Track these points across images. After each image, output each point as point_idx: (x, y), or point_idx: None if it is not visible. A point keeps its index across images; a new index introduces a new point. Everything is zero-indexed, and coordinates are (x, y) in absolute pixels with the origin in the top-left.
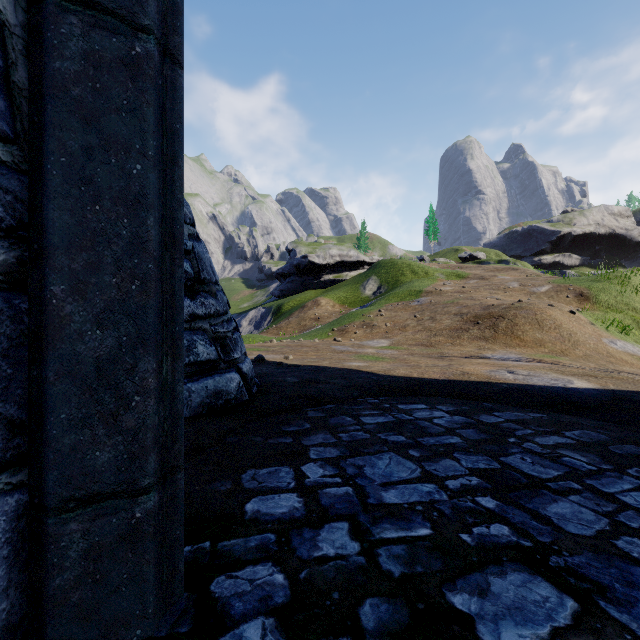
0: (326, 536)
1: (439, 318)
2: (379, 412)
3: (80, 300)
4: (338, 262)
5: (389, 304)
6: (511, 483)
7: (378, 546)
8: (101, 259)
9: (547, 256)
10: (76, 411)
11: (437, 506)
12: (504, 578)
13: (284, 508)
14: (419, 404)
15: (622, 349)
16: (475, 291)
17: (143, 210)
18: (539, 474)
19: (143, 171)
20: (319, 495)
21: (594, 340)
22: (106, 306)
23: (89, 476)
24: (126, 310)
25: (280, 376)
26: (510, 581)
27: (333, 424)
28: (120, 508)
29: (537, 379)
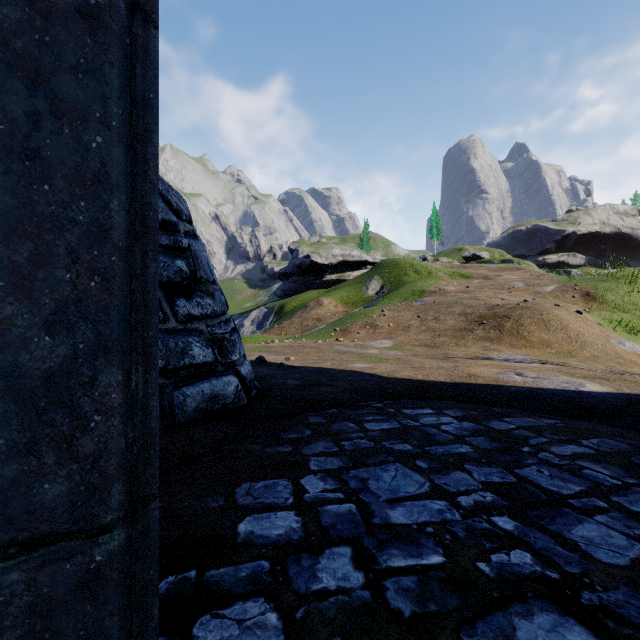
0: (326, 564)
1: (443, 318)
2: (383, 417)
3: (24, 300)
4: (341, 262)
5: (392, 304)
6: (529, 500)
7: (385, 577)
8: (51, 250)
9: (551, 256)
10: (18, 435)
11: (449, 527)
12: (531, 620)
13: (280, 529)
14: (425, 409)
15: (631, 350)
16: (479, 291)
17: (105, 191)
18: (559, 489)
19: (105, 145)
20: (319, 513)
21: (602, 341)
22: (57, 307)
23: (35, 514)
24: (83, 312)
25: (281, 378)
26: (538, 624)
27: (335, 431)
28: (76, 551)
29: (547, 382)
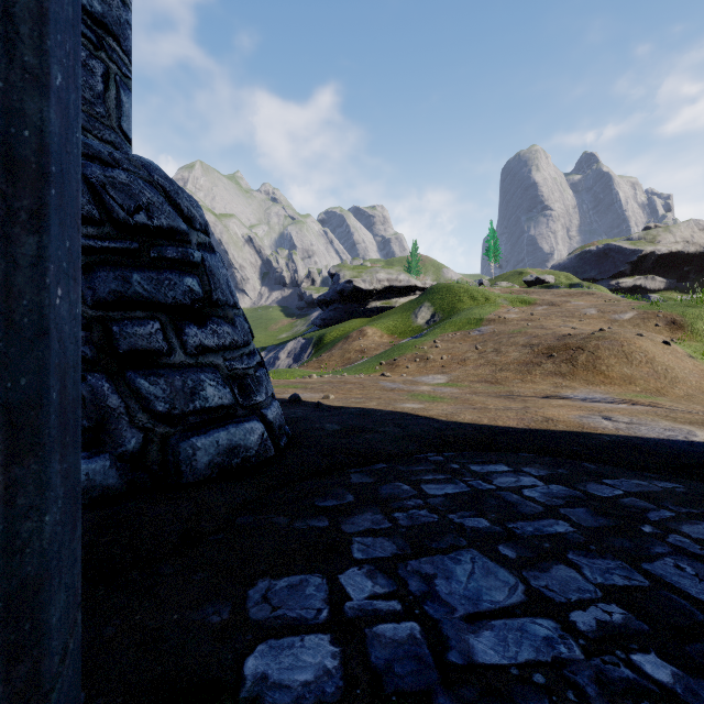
0: None
1: (505, 350)
2: (446, 477)
3: None
4: (386, 287)
5: (445, 334)
6: (680, 621)
7: None
8: None
9: (626, 279)
10: None
11: (569, 675)
12: None
13: (308, 671)
14: (498, 464)
15: None
16: (545, 319)
17: None
18: None
19: None
20: (366, 640)
21: (696, 376)
22: None
23: None
24: None
25: (317, 422)
26: None
27: (385, 496)
28: None
29: (646, 429)
